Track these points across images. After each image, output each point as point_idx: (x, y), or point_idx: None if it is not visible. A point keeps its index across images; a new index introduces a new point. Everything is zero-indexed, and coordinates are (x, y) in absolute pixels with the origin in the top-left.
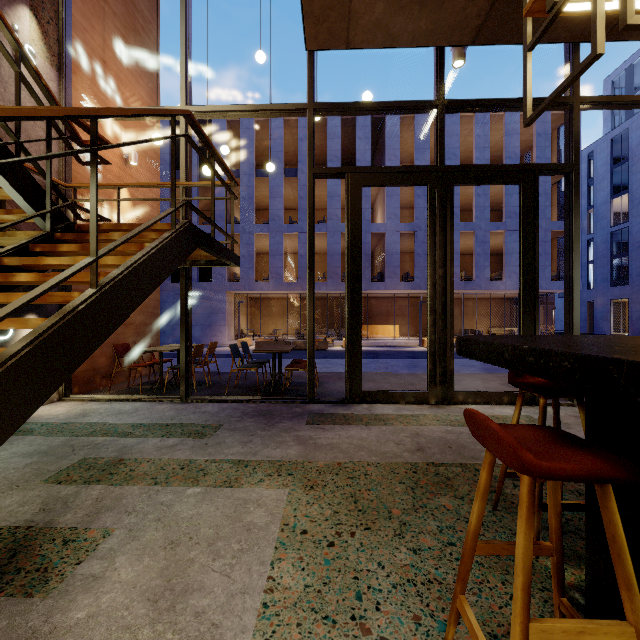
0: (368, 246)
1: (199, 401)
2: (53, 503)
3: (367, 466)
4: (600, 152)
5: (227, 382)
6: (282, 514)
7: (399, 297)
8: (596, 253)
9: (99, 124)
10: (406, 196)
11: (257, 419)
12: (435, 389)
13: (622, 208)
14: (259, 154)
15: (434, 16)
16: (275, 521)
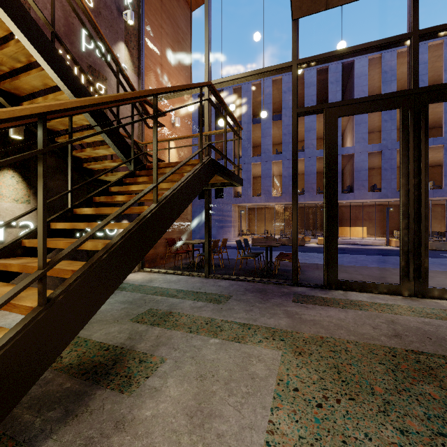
0: (339, 166)
1: (216, 278)
2: (134, 334)
3: (347, 343)
4: None
5: (234, 266)
6: (277, 371)
7: (366, 205)
8: None
9: (159, 104)
10: (373, 122)
11: (255, 294)
12: (408, 283)
13: None
14: (254, 108)
15: None
16: (272, 375)
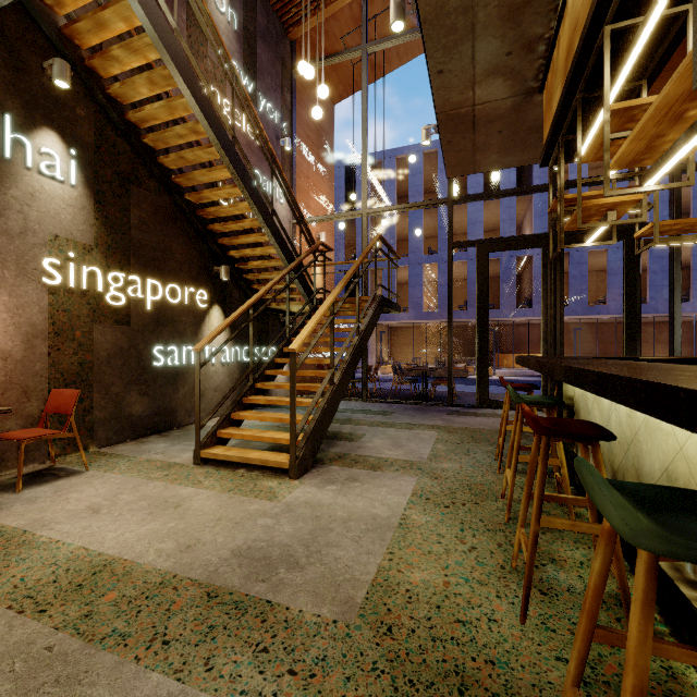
0: (513, 271)
1: (374, 402)
2: (334, 427)
3: (482, 429)
4: None
5: (387, 394)
6: (436, 437)
7: None
8: None
9: None
10: None
11: (415, 411)
12: None
13: None
14: (398, 187)
15: (532, 153)
16: (433, 438)
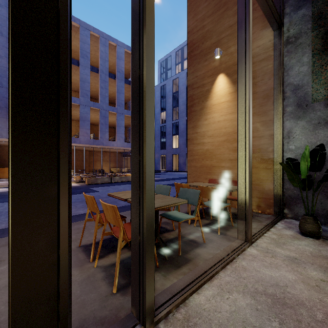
0: None
1: None
2: None
3: None
4: (157, 91)
5: None
6: None
7: None
8: (156, 135)
9: None
10: None
11: None
12: None
13: (164, 117)
14: None
15: None
16: None
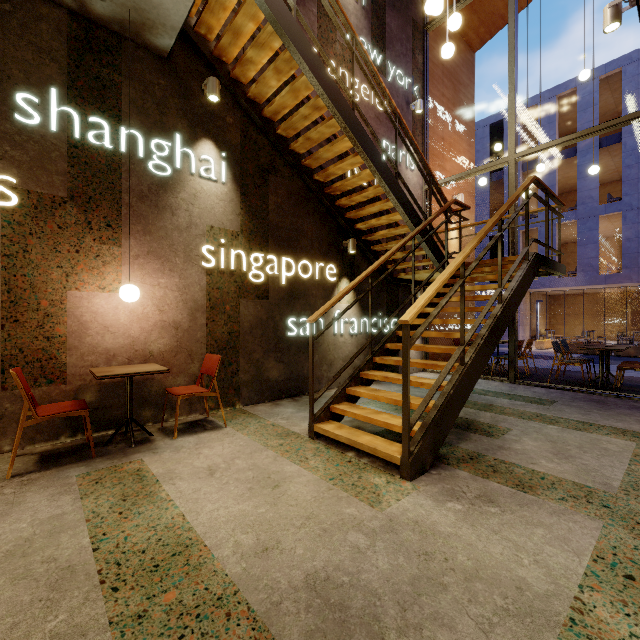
0: None
1: (525, 384)
2: (469, 413)
3: None
4: None
5: (544, 375)
6: (632, 451)
7: None
8: None
9: None
10: None
11: (589, 403)
12: None
13: None
14: (560, 131)
15: None
16: (626, 452)
